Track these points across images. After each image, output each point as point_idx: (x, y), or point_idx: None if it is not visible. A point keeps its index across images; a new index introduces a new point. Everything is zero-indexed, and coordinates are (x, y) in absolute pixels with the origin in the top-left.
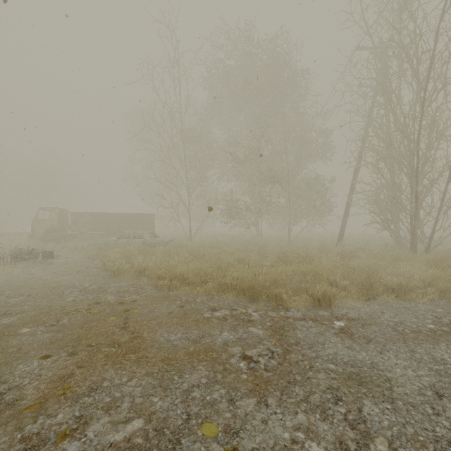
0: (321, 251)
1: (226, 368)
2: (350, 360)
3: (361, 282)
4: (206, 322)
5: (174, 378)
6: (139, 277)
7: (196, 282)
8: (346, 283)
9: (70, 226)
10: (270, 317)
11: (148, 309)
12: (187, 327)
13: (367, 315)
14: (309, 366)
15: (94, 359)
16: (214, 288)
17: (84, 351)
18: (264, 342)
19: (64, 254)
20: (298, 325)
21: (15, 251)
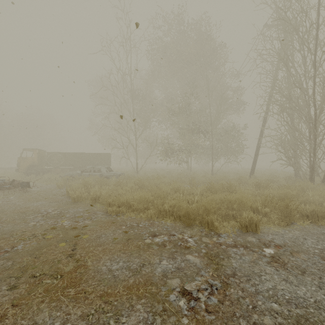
0: (239, 182)
1: (165, 309)
2: (292, 297)
3: (280, 209)
4: (147, 248)
5: (110, 323)
6: (94, 203)
7: (140, 209)
8: (266, 210)
9: (47, 162)
10: (204, 243)
11: (96, 234)
12: (129, 254)
13: (291, 241)
14: (252, 306)
15: (33, 295)
16: (154, 214)
17: (26, 283)
18: (202, 273)
19: (40, 184)
20: (231, 253)
21: (0, 181)
